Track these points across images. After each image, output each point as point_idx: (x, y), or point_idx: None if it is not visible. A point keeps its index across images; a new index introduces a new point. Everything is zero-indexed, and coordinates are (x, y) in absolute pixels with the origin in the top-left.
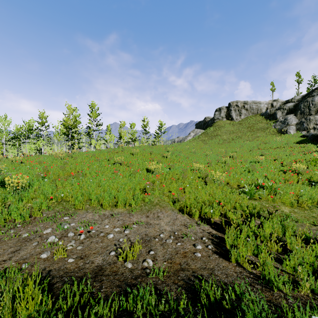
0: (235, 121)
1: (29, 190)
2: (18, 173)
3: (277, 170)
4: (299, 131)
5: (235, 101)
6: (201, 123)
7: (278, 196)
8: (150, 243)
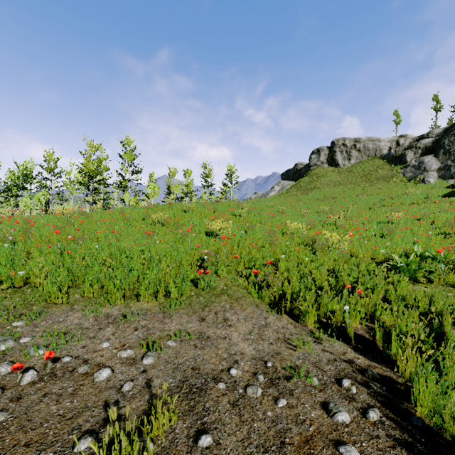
0: (341, 168)
1: None
2: None
3: (433, 232)
4: (444, 180)
5: (341, 138)
6: (290, 173)
7: None
8: (202, 398)
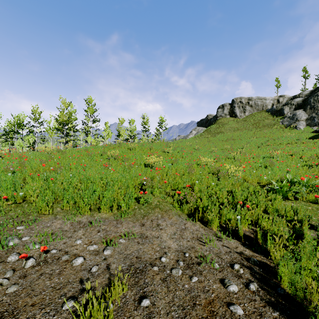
0: (239, 118)
1: None
2: None
3: (301, 164)
4: (310, 127)
5: (239, 97)
6: (203, 121)
7: None
8: (143, 276)
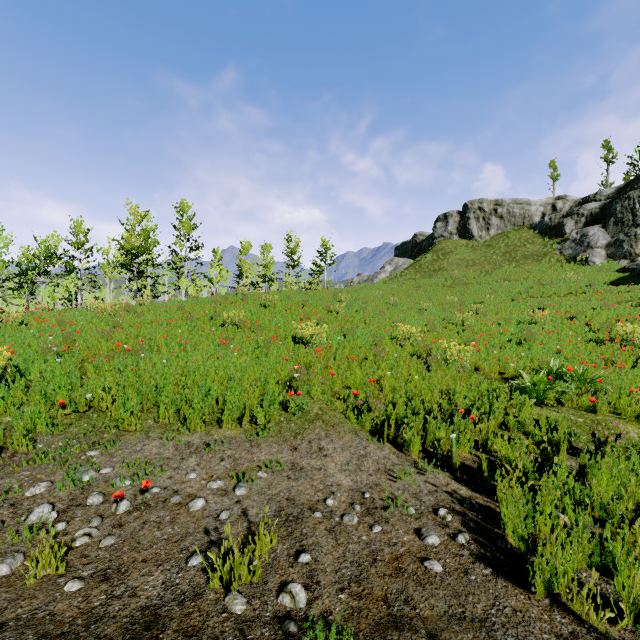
0: (477, 241)
1: (11, 383)
2: (2, 345)
3: (583, 339)
4: (614, 260)
5: (477, 200)
6: (407, 247)
7: (605, 397)
8: (300, 525)
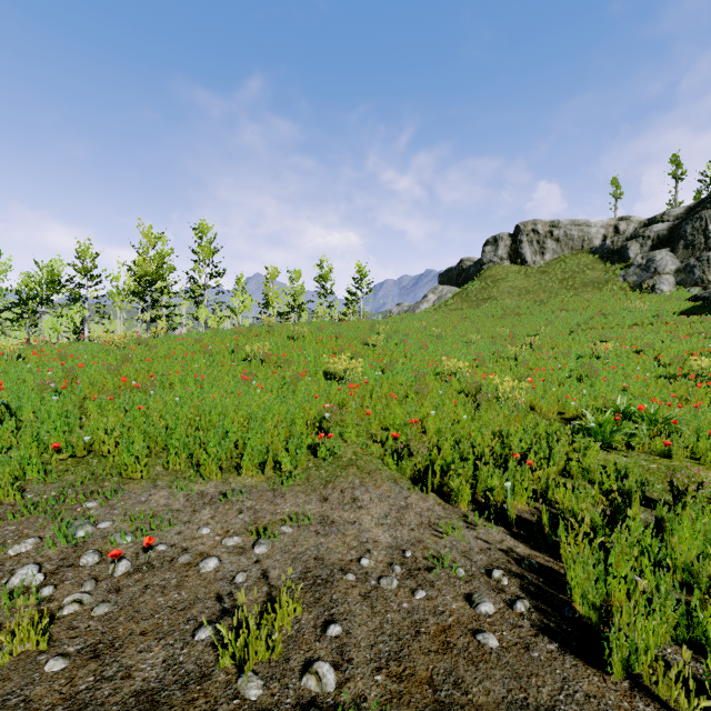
0: (530, 267)
1: None
2: None
3: (653, 374)
4: (684, 287)
5: (530, 221)
6: (452, 274)
7: (681, 440)
8: (329, 590)
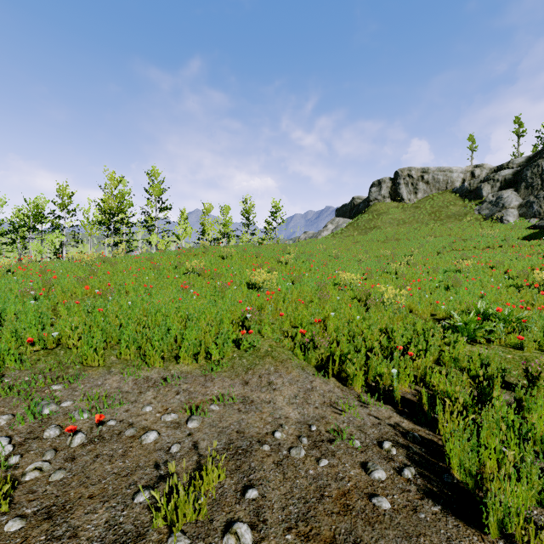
0: (406, 203)
1: None
2: None
3: (504, 284)
4: (525, 218)
5: (406, 168)
6: (346, 209)
7: (531, 335)
8: (248, 458)
